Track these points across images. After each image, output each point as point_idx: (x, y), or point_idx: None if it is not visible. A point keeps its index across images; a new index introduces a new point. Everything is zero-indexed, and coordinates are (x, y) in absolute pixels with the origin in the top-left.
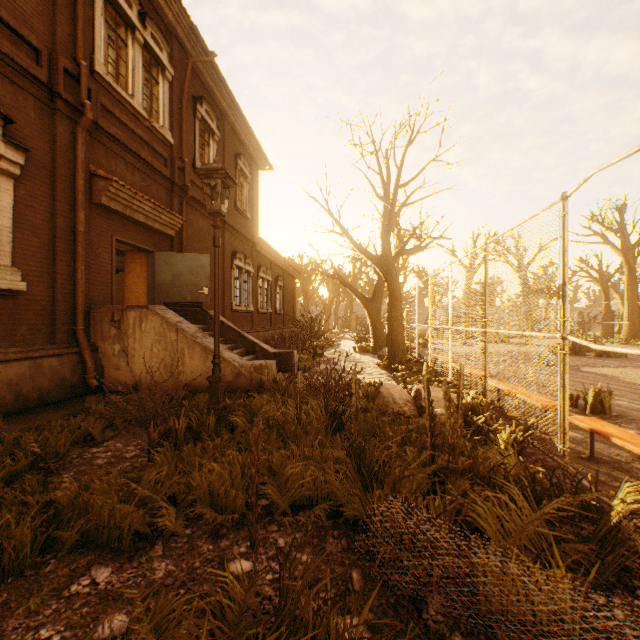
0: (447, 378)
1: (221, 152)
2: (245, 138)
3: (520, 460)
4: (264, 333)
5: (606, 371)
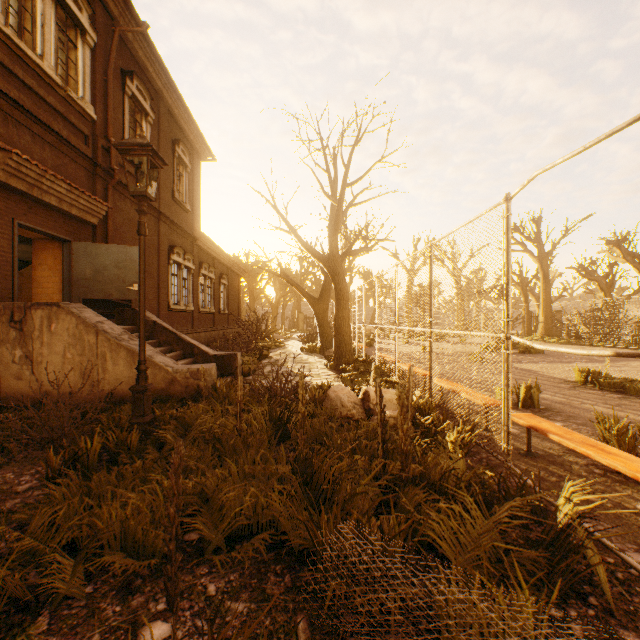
0: (393, 378)
1: (156, 136)
2: (184, 124)
3: (466, 460)
4: (206, 334)
5: (530, 366)
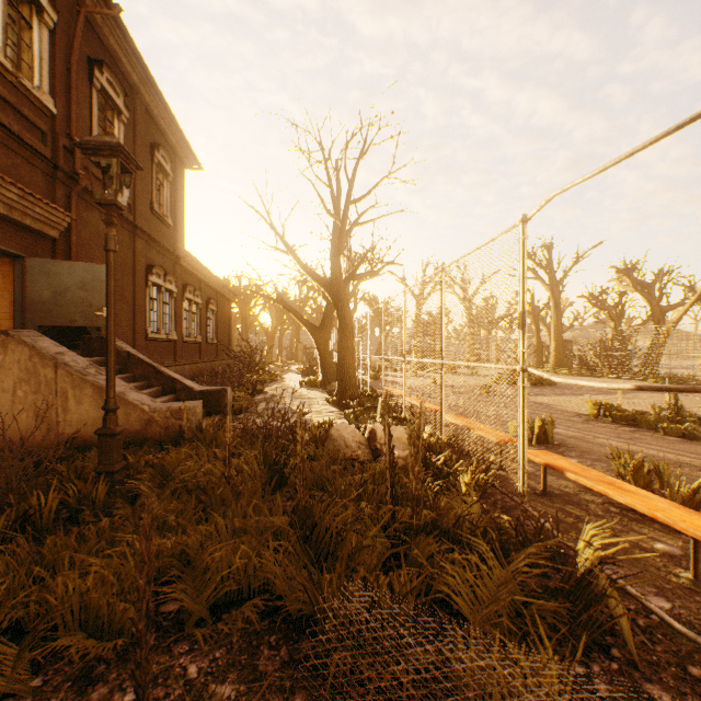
0: (402, 414)
1: (131, 138)
2: (165, 126)
3: (480, 503)
4: (191, 366)
5: (542, 399)
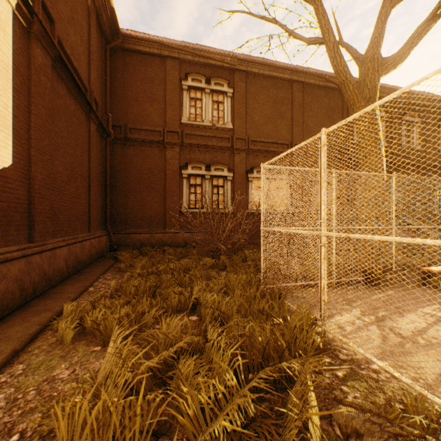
0: None
1: (423, 128)
2: None
3: None
4: None
5: None
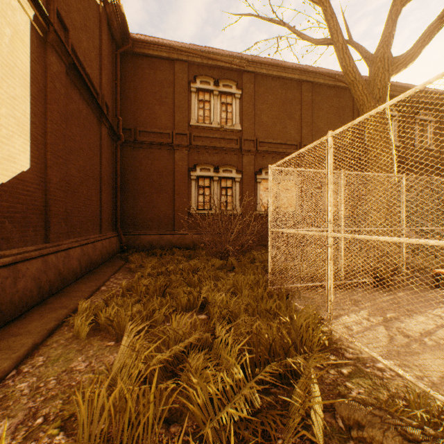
0: None
1: (437, 127)
2: None
3: None
4: None
5: None
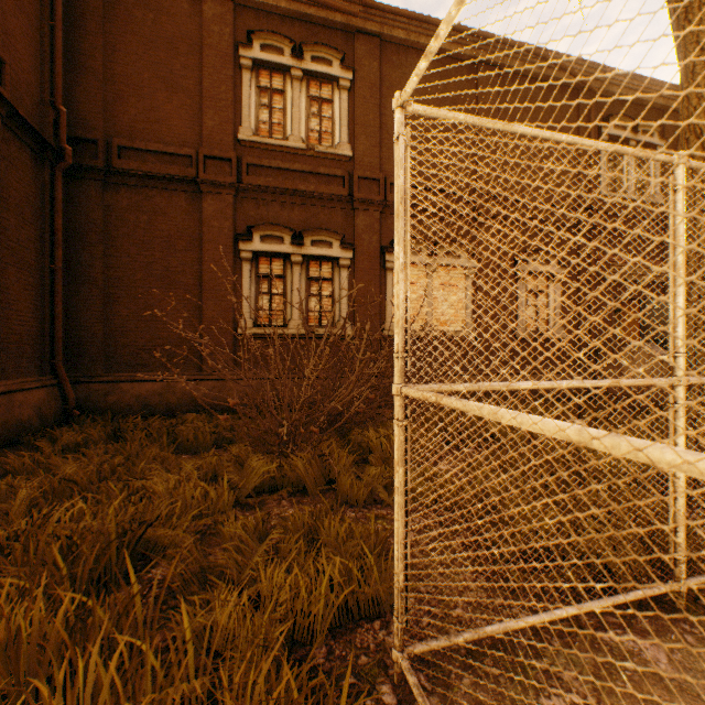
0: None
1: None
2: None
3: None
4: None
5: None
